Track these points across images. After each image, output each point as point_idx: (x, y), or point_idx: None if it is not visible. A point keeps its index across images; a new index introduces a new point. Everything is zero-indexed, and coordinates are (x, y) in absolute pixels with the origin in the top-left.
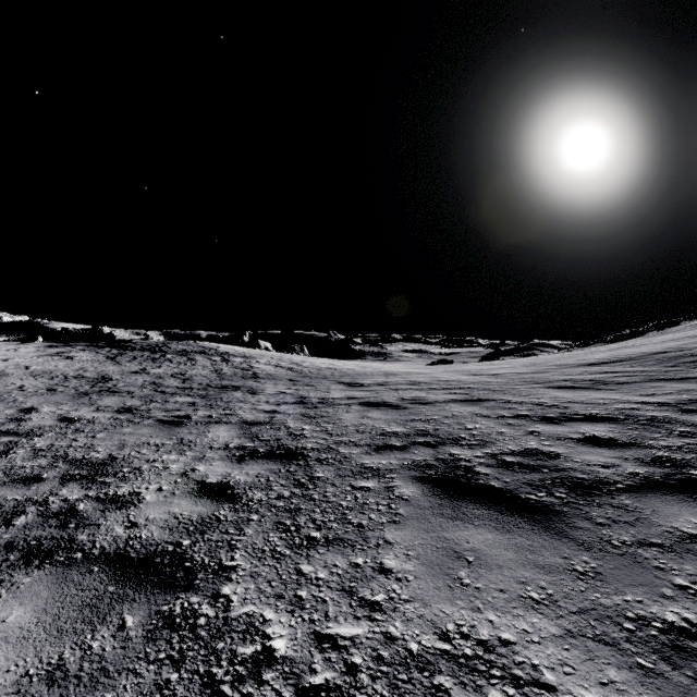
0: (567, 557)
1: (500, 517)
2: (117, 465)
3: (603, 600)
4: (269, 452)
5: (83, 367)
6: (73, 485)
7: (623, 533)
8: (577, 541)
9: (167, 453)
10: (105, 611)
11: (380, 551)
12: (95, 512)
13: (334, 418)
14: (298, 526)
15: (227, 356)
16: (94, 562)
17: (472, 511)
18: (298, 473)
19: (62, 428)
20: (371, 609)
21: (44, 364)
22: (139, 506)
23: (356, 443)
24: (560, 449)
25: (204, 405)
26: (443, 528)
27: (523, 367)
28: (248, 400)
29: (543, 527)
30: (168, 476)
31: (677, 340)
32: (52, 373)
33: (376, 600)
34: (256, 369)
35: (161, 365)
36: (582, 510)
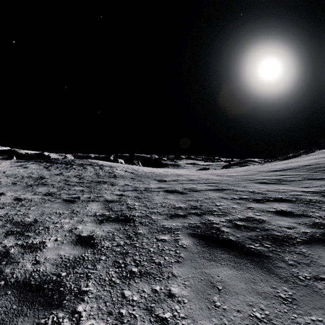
0: (275, 287)
1: (235, 259)
2: (37, 225)
3: (299, 319)
4: (116, 218)
5: (32, 172)
6: (11, 237)
7: (304, 270)
8: (279, 276)
9: (64, 218)
10: (7, 323)
11: (169, 281)
12: (18, 254)
13: (151, 199)
14: (126, 264)
15: (102, 166)
16: (9, 287)
17: (220, 255)
18: (129, 230)
19: (14, 204)
20: (162, 324)
21: (12, 170)
22: (43, 250)
23: (160, 213)
24: (264, 217)
25: (87, 191)
26: (204, 266)
27: (242, 172)
28: (110, 188)
29: (260, 266)
30: (62, 232)
31: (315, 159)
32: (16, 175)
33: (165, 317)
34: (115, 173)
35: (70, 171)
36: (279, 255)
